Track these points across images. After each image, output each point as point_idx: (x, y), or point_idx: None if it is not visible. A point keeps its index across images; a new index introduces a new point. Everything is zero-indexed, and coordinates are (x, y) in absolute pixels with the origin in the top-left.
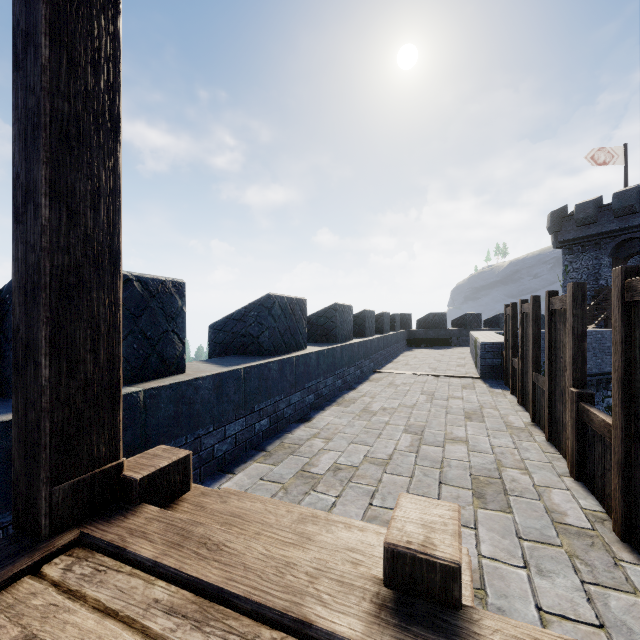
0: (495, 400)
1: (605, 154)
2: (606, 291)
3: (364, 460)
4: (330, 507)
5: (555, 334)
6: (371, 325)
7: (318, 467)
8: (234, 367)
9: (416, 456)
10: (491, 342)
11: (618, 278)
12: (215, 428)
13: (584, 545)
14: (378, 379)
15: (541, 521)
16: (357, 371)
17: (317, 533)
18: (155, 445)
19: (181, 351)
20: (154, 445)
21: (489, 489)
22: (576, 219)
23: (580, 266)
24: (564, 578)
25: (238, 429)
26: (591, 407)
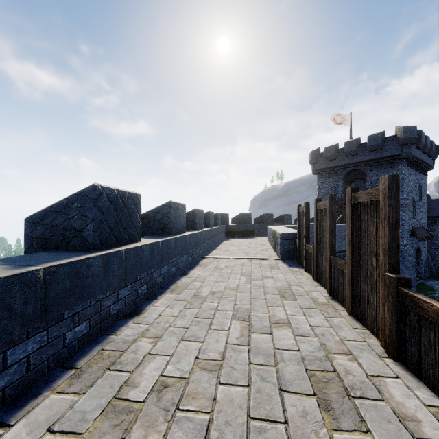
0: (296, 277)
1: (340, 118)
2: (341, 201)
3: (195, 363)
4: None
5: (358, 224)
6: (200, 221)
7: (139, 386)
8: (27, 268)
9: (248, 349)
10: (287, 232)
11: None
12: None
13: None
14: (206, 264)
15: None
16: (189, 258)
17: None
18: None
19: None
20: None
21: (329, 389)
22: (325, 156)
23: (327, 185)
24: None
25: (33, 348)
26: (415, 293)
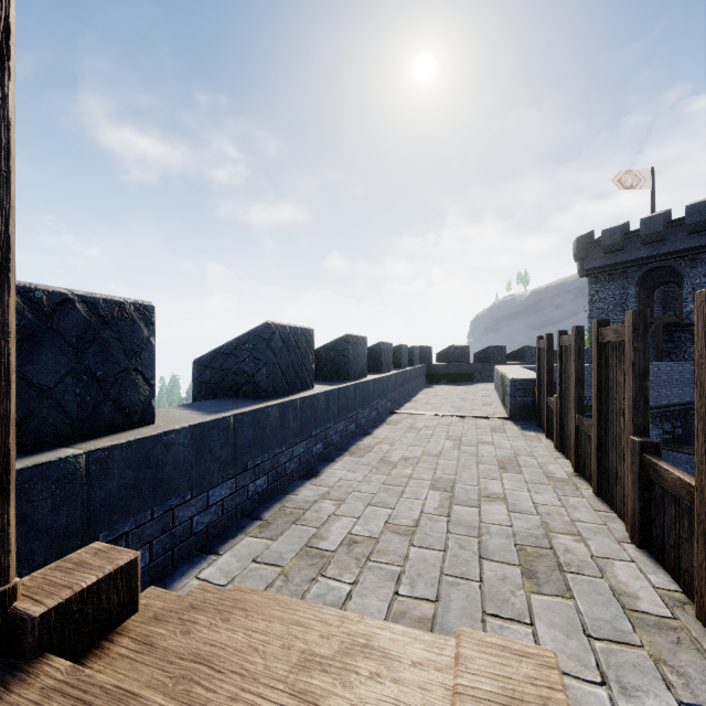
0: (530, 445)
1: (632, 177)
2: None
3: (385, 528)
4: (344, 599)
5: (606, 371)
6: (388, 359)
7: (328, 540)
8: (221, 414)
9: (447, 520)
10: (522, 378)
11: (705, 303)
12: (194, 495)
13: (667, 642)
14: (396, 421)
15: (610, 608)
16: (373, 413)
17: (328, 691)
18: (104, 527)
19: (147, 396)
20: (103, 527)
21: (540, 563)
22: (603, 246)
23: (607, 296)
24: (655, 698)
25: (226, 493)
26: (659, 460)
